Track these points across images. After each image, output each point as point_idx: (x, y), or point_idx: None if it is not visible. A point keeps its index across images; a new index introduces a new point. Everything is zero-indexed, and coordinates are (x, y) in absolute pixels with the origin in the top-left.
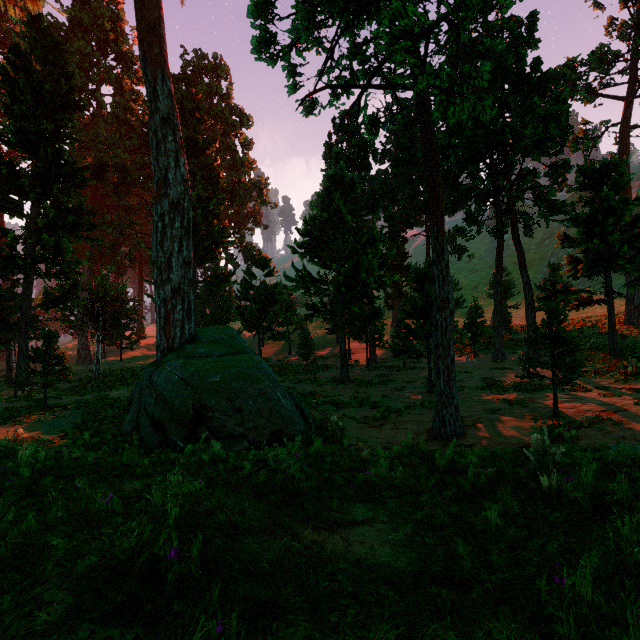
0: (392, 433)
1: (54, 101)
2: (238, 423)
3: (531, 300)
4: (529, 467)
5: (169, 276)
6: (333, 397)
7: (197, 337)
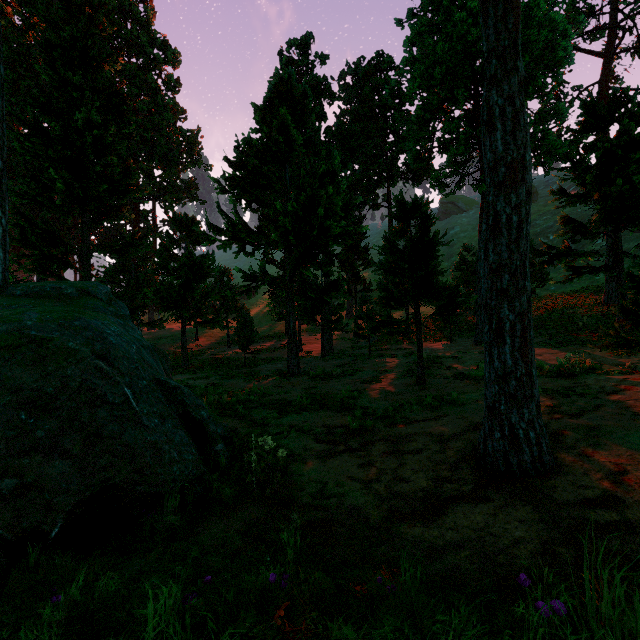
0: (393, 466)
1: None
2: None
3: None
4: None
5: None
6: (276, 396)
7: (5, 288)
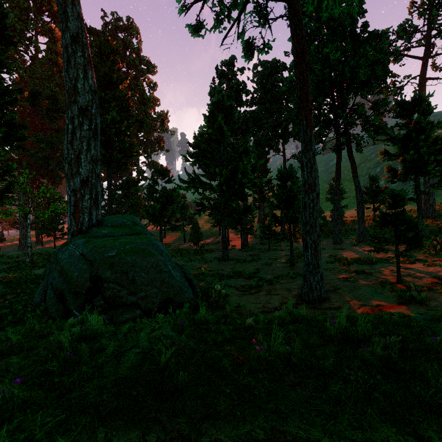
0: (267, 299)
1: None
2: (131, 293)
3: (361, 199)
4: None
5: (78, 170)
6: (216, 271)
7: (103, 222)
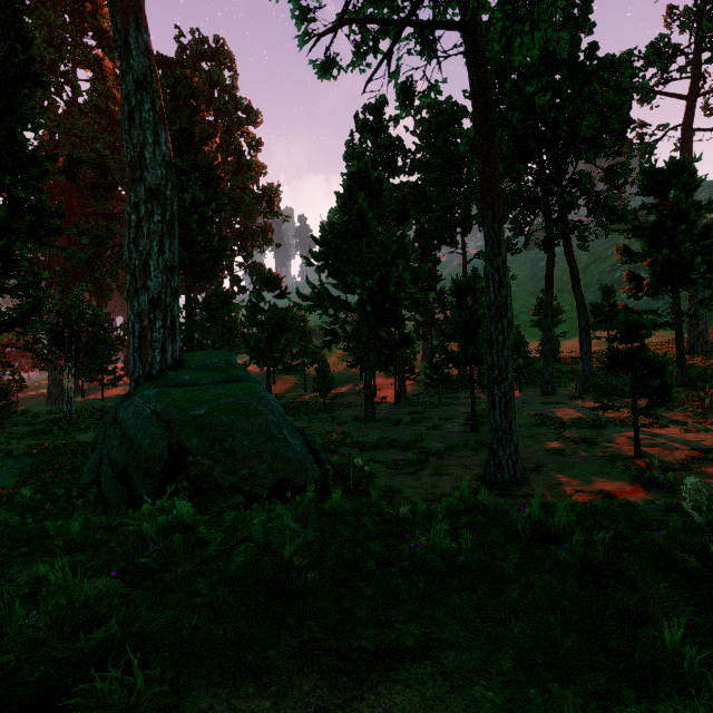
0: (433, 481)
1: (6, 71)
2: (229, 470)
3: (586, 324)
4: (669, 530)
5: (146, 283)
6: (356, 438)
7: (183, 362)
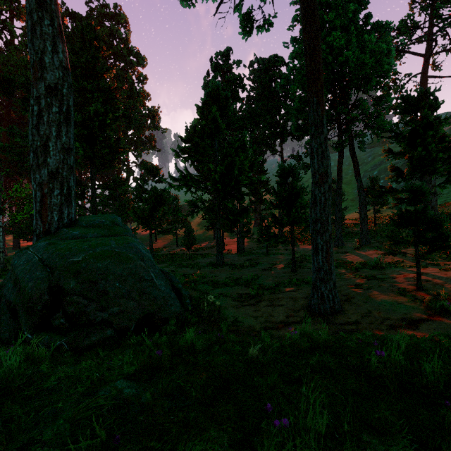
0: (269, 311)
1: None
2: (101, 308)
3: (364, 200)
4: None
5: (46, 160)
6: (210, 278)
7: (77, 222)
